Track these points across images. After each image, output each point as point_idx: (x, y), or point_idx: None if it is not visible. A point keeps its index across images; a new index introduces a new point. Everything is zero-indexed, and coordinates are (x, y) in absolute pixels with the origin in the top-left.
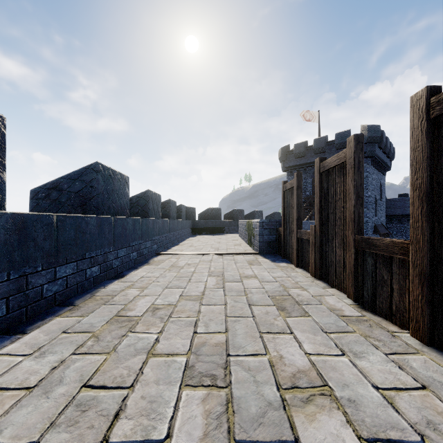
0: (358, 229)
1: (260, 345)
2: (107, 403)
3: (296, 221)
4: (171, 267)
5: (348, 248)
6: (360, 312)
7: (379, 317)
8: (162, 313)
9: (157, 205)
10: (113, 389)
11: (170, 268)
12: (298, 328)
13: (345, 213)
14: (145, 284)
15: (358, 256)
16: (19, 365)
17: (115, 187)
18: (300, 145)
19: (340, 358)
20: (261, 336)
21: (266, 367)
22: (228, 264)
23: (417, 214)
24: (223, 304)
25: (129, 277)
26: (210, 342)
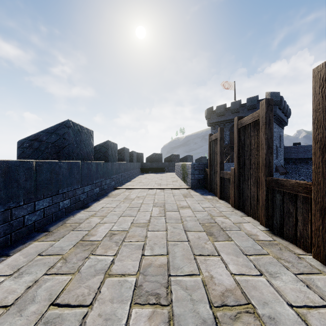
0: (268, 172)
1: (194, 266)
2: (70, 320)
3: (219, 164)
4: (125, 199)
5: (261, 187)
6: (271, 237)
7: (286, 241)
8: (117, 238)
9: (115, 152)
10: (75, 307)
11: (124, 200)
12: (224, 251)
13: (258, 159)
14: (105, 213)
15: (268, 193)
16: (1, 285)
17: (83, 139)
18: (220, 106)
19: (259, 277)
20: (195, 257)
21: (200, 286)
22: (168, 196)
23: (318, 161)
24: (164, 230)
25: (92, 207)
26: (155, 263)
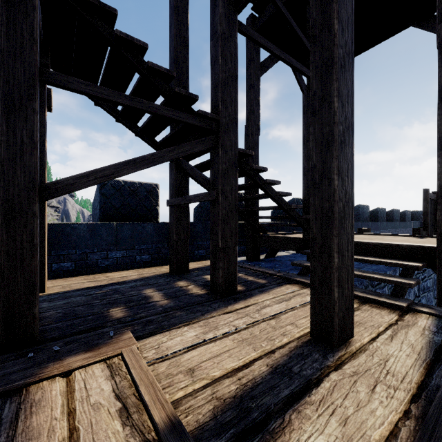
0: None
1: None
2: None
3: None
4: None
5: None
6: None
7: None
8: None
9: (383, 214)
10: None
11: None
12: None
13: None
14: None
15: None
16: None
17: (364, 211)
18: None
19: None
20: None
21: None
22: None
23: None
24: None
25: None
26: None
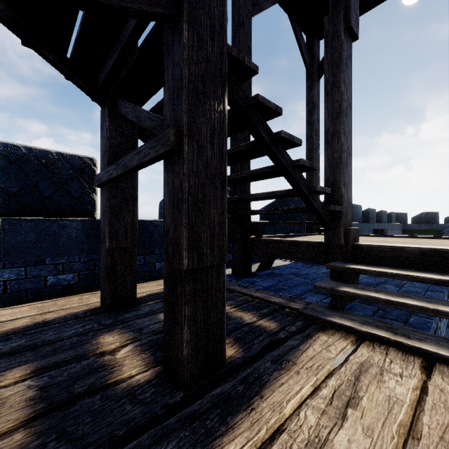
0: None
1: None
2: None
3: None
4: None
5: None
6: None
7: None
8: None
9: (373, 216)
10: None
11: None
12: None
13: None
14: None
15: None
16: None
17: (357, 211)
18: None
19: None
20: None
21: None
22: None
23: None
24: None
25: None
26: None
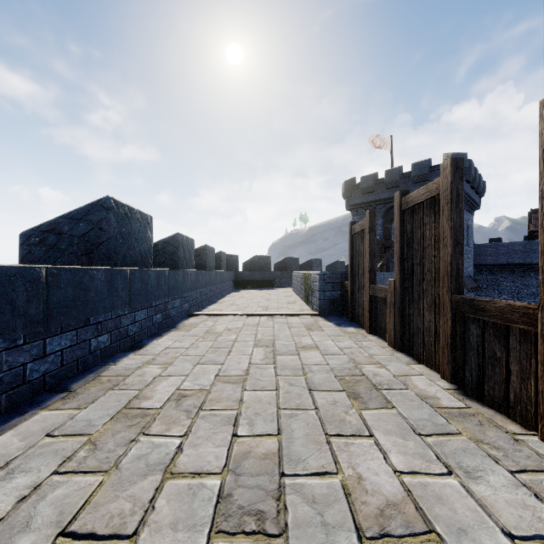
0: (456, 286)
1: (328, 456)
2: None
3: (368, 274)
4: (206, 333)
5: (442, 312)
6: (462, 401)
7: (489, 408)
8: (190, 403)
9: (189, 253)
10: (105, 539)
11: (205, 335)
12: (379, 427)
13: (437, 264)
14: (170, 357)
15: (456, 323)
16: None
17: (133, 230)
18: (368, 177)
19: (446, 479)
20: (328, 440)
21: (338, 497)
22: (279, 328)
23: None
24: (273, 389)
25: (149, 347)
26: (256, 451)
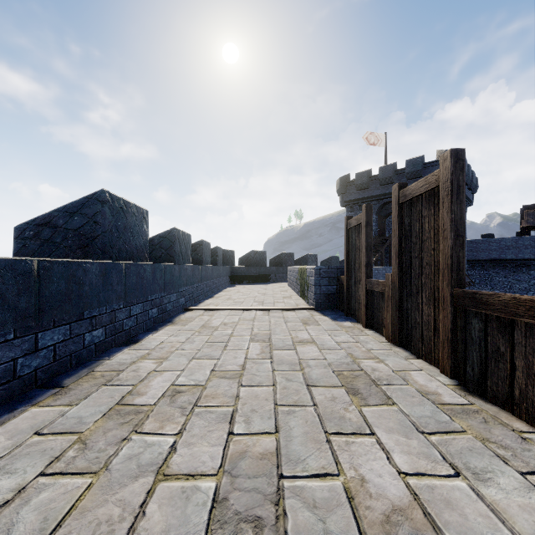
0: (457, 279)
1: (328, 455)
2: None
3: (365, 268)
4: (202, 328)
5: (442, 306)
6: (463, 397)
7: (492, 405)
8: (185, 399)
9: (186, 248)
10: None
11: (201, 330)
12: (381, 424)
13: (436, 257)
14: (166, 352)
15: (457, 317)
16: None
17: (129, 224)
18: (362, 174)
19: (454, 481)
20: (328, 439)
21: (340, 501)
22: (275, 323)
23: None
24: (270, 384)
25: (145, 342)
26: (253, 451)
